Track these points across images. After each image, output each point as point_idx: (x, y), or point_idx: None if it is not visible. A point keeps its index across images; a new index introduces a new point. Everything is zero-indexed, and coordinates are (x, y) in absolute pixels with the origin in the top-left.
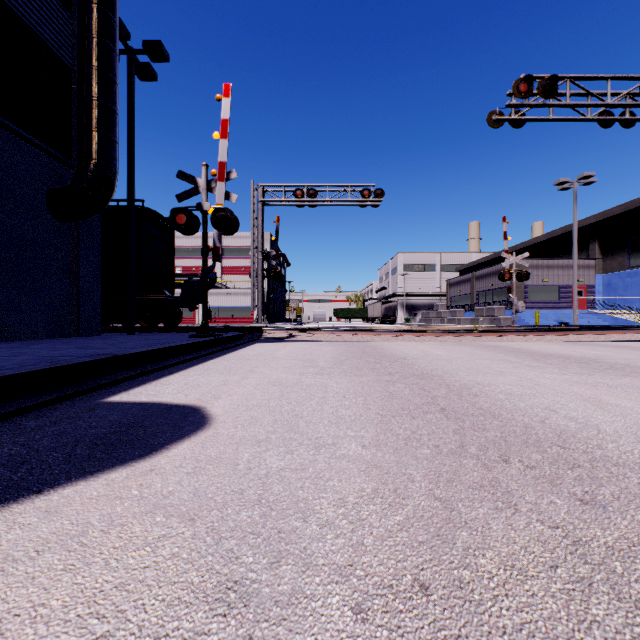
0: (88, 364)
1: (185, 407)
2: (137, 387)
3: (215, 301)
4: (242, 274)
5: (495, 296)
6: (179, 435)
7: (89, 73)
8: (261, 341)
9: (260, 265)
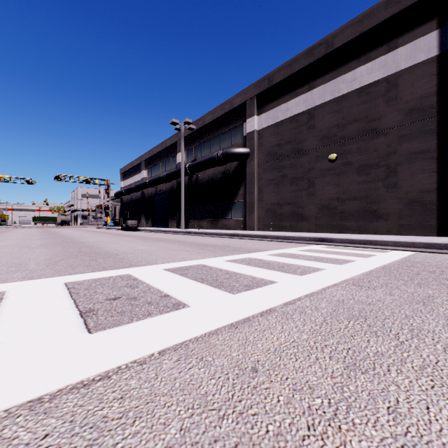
0: None
1: None
2: None
3: None
4: None
5: None
6: None
7: None
8: None
9: None
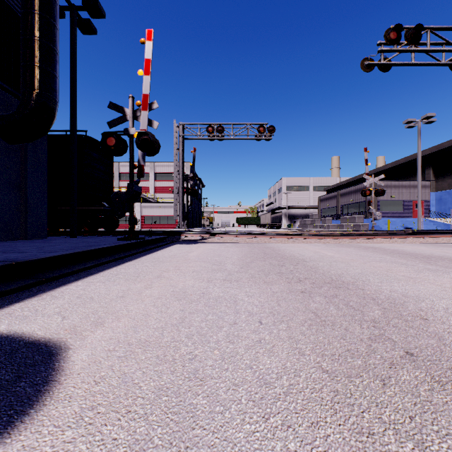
0: None
1: (40, 348)
2: (18, 302)
3: (149, 212)
4: (169, 192)
5: (355, 208)
6: None
7: (31, 16)
8: (179, 243)
9: (181, 184)
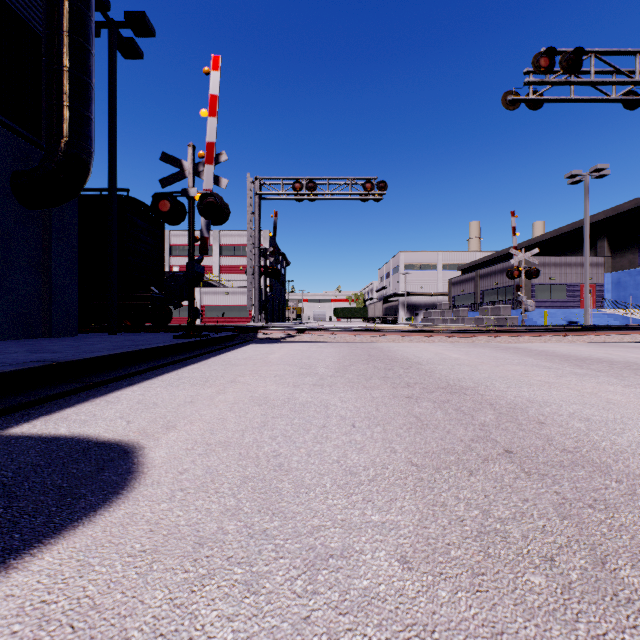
0: (10, 375)
1: (112, 447)
2: (70, 407)
3: (213, 300)
4: (240, 273)
5: (500, 295)
6: (59, 522)
7: (59, 39)
8: (255, 342)
9: (257, 262)
